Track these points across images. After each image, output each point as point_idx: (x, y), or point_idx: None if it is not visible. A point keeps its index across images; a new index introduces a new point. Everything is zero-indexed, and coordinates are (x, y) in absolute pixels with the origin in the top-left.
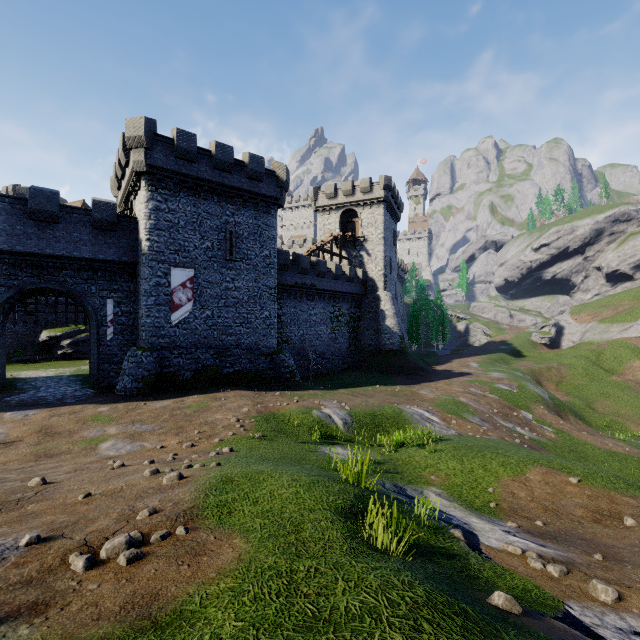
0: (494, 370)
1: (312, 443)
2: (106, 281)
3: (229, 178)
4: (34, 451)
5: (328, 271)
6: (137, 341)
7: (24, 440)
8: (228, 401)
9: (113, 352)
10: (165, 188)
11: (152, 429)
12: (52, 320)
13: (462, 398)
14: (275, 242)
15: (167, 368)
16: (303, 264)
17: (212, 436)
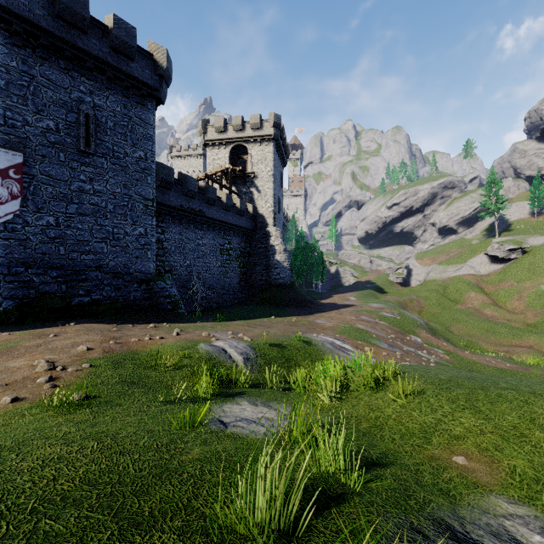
0: (372, 302)
1: (196, 400)
2: None
3: (83, 40)
4: None
5: (218, 200)
6: None
7: None
8: (59, 337)
9: None
10: None
11: None
12: None
13: (359, 325)
14: (153, 143)
15: None
16: (190, 185)
17: None
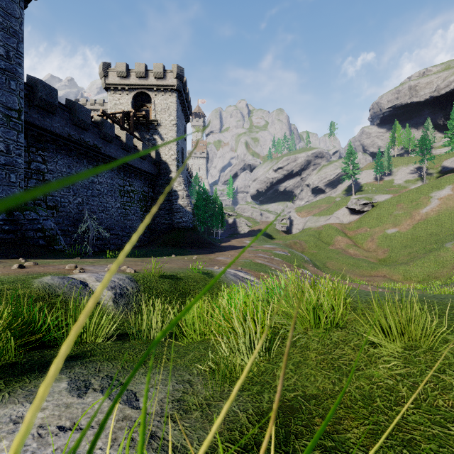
0: (265, 244)
1: None
2: None
3: None
4: None
5: (117, 138)
6: None
7: None
8: None
9: None
10: None
11: None
12: None
13: (258, 260)
14: (19, 42)
15: None
16: (80, 114)
17: None
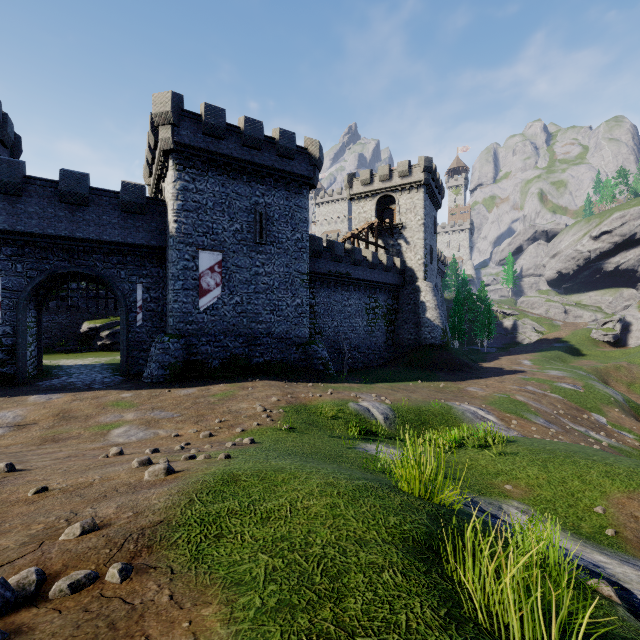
0: (551, 368)
1: (349, 438)
2: (135, 266)
3: (259, 156)
4: (43, 435)
5: (364, 259)
6: (166, 328)
7: (39, 423)
8: (256, 390)
9: (142, 339)
10: (193, 167)
11: (171, 416)
12: (93, 312)
13: (519, 396)
14: (307, 225)
15: (195, 356)
16: (337, 251)
17: (234, 426)
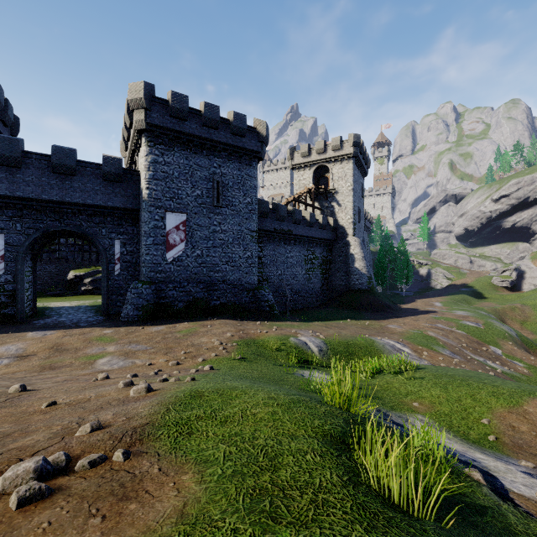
0: (458, 309)
1: (290, 366)
2: (114, 225)
3: (216, 134)
4: (42, 364)
5: (303, 219)
6: (139, 276)
7: (37, 354)
8: (214, 328)
9: (120, 285)
10: (162, 144)
11: (145, 349)
12: (78, 263)
13: (430, 332)
14: (256, 191)
15: (163, 299)
16: (281, 212)
17: (196, 356)
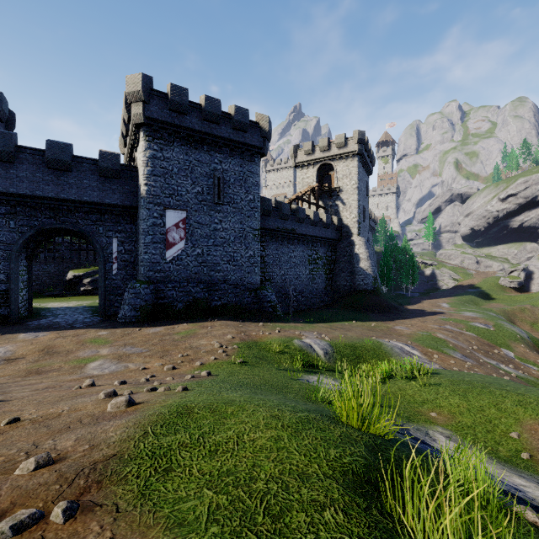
0: (466, 310)
1: (294, 371)
2: (111, 223)
3: (217, 129)
4: (29, 367)
5: (307, 218)
6: (138, 276)
7: (26, 357)
8: (214, 329)
9: (117, 285)
10: (161, 138)
11: (140, 351)
12: (77, 263)
13: (439, 334)
14: (258, 188)
15: (162, 299)
16: (284, 210)
17: (194, 360)
